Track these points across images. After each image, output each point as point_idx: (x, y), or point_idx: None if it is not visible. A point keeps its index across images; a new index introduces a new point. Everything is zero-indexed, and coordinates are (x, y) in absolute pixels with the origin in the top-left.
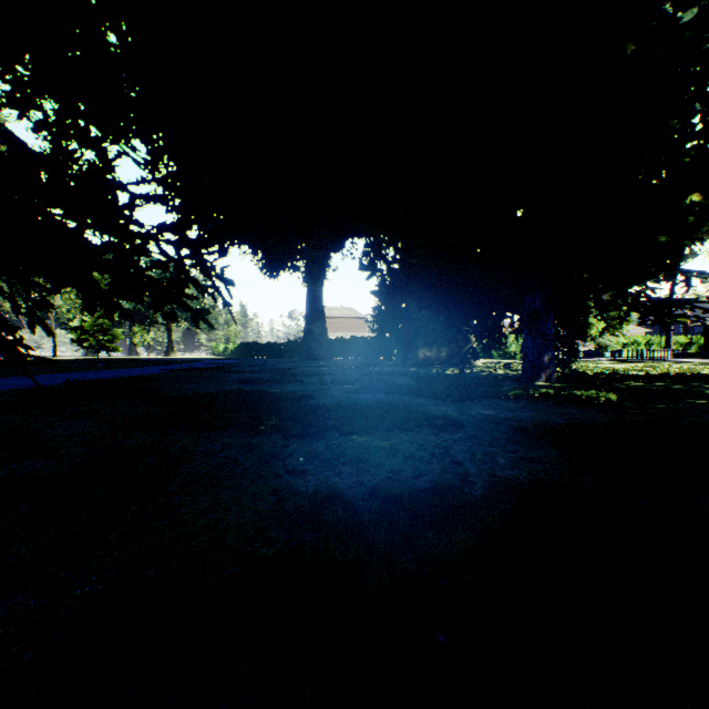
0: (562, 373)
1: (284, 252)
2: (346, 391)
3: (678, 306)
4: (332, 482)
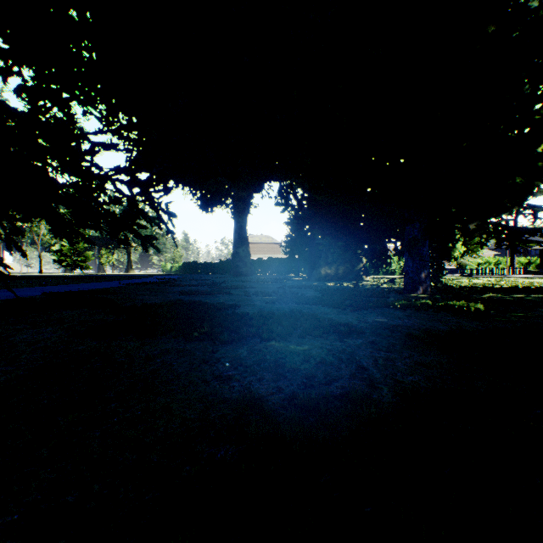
0: (435, 287)
1: (217, 192)
2: (265, 301)
3: (531, 233)
4: (254, 388)
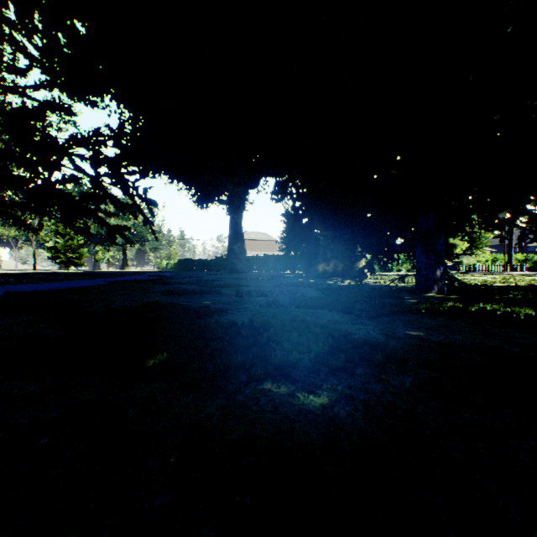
0: (450, 285)
1: (212, 188)
2: (259, 304)
3: None
4: None
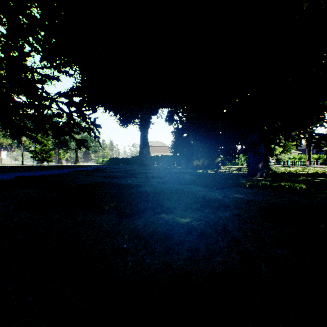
0: (267, 173)
1: (129, 115)
2: (158, 182)
3: None
4: (146, 264)
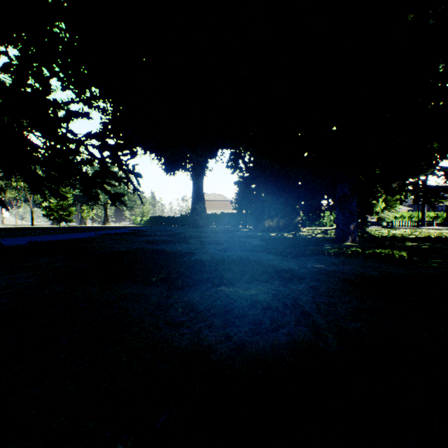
0: (362, 237)
1: (178, 158)
2: (217, 249)
3: (446, 191)
4: (203, 335)
